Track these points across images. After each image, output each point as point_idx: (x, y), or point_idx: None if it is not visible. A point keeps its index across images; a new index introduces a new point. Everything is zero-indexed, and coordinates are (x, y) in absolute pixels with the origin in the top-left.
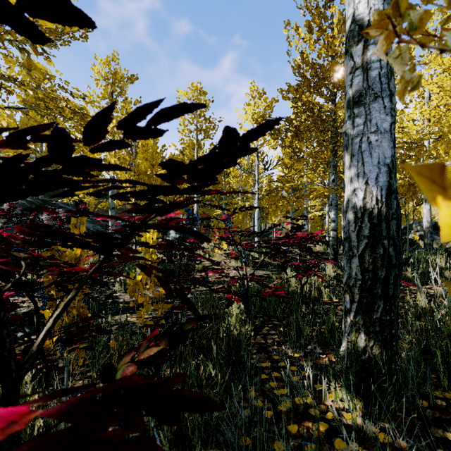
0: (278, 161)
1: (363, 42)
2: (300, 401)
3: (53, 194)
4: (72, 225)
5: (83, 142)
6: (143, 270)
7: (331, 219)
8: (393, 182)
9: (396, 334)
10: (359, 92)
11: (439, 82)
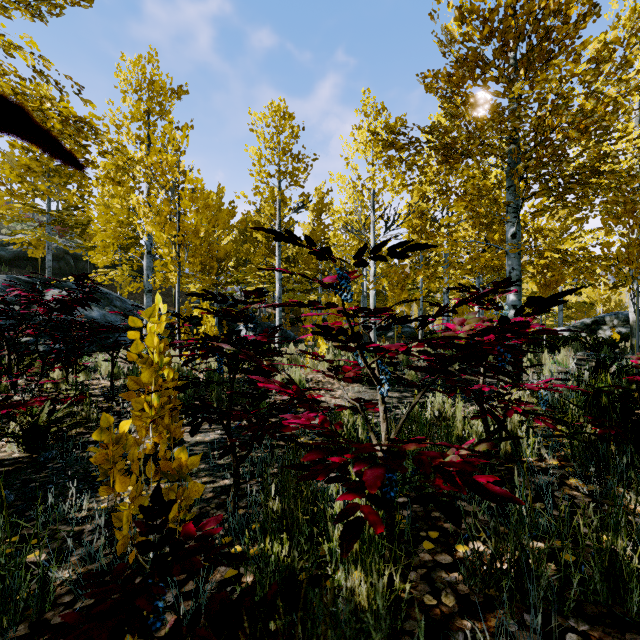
0: (407, 216)
1: None
2: None
3: (69, 273)
4: None
5: None
6: None
7: (510, 303)
8: None
9: None
10: None
11: None
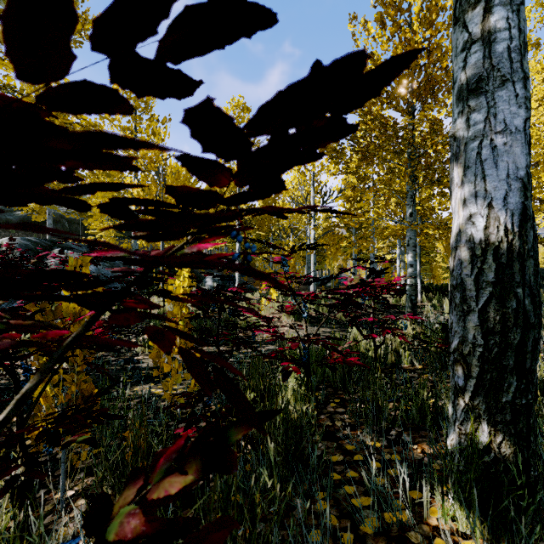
0: (339, 192)
1: (484, 3)
2: (391, 518)
3: (64, 234)
4: (70, 268)
5: (14, 67)
6: (156, 340)
7: (408, 263)
8: (529, 204)
9: (534, 425)
10: (478, 75)
11: (539, 94)
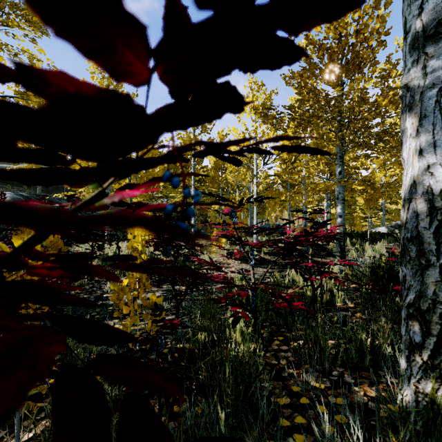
0: (278, 155)
1: None
2: None
3: (51, 190)
4: None
5: None
6: None
7: (338, 214)
8: None
9: None
10: (437, 20)
11: None
